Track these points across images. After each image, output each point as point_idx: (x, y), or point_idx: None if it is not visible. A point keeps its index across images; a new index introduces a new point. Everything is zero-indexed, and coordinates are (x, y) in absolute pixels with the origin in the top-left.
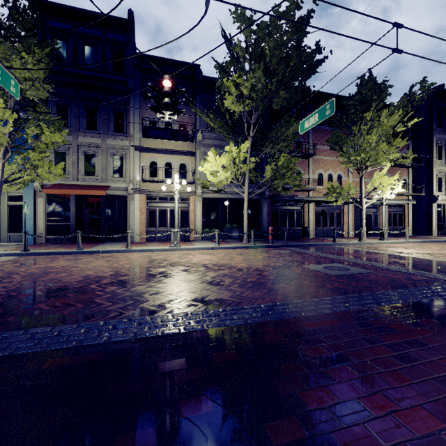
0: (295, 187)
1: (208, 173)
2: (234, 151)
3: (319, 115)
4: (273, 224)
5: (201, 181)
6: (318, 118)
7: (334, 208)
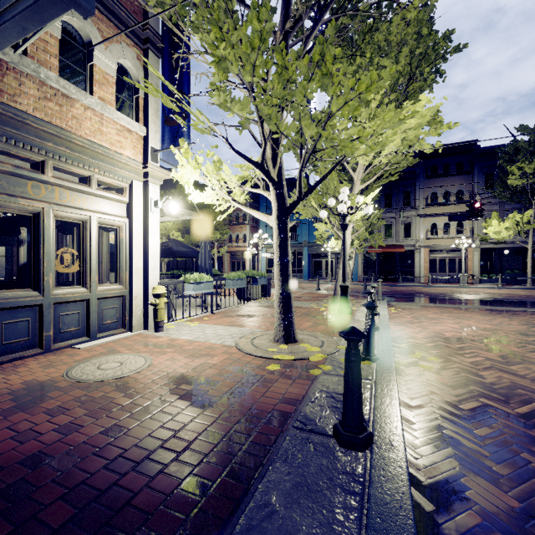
0: None
1: (490, 233)
2: (517, 217)
3: None
4: None
5: (481, 236)
6: None
7: None
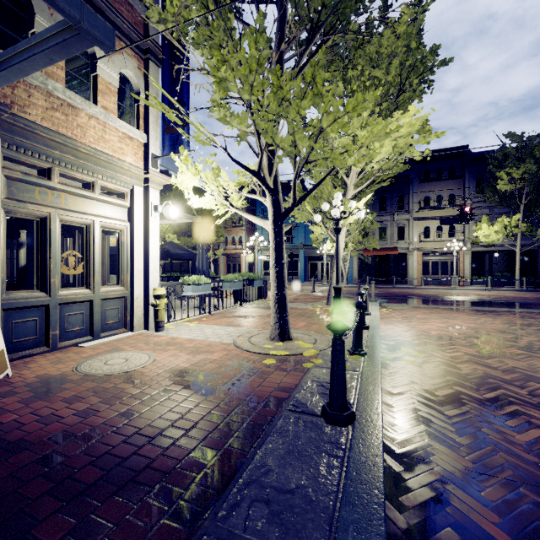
0: None
1: (480, 237)
2: (506, 221)
3: None
4: None
5: (472, 240)
6: None
7: None
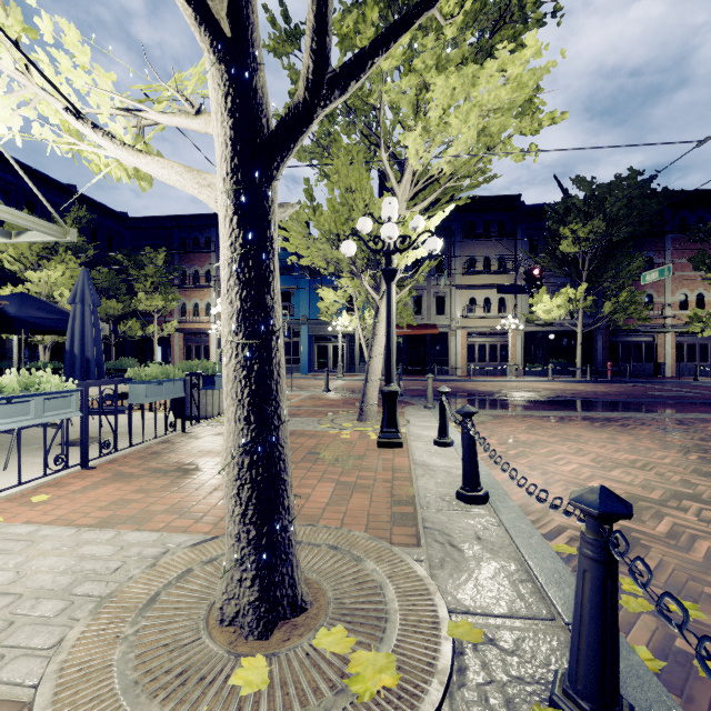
0: (640, 320)
1: (540, 312)
2: (570, 293)
3: (659, 273)
4: (611, 358)
5: (527, 316)
6: (657, 275)
7: (707, 338)
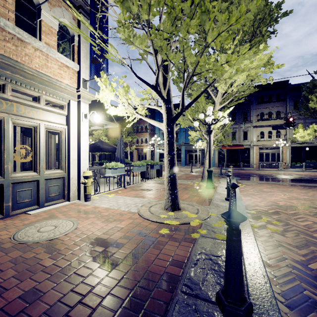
0: None
1: (298, 137)
2: (315, 127)
3: None
4: None
5: (291, 139)
6: None
7: None
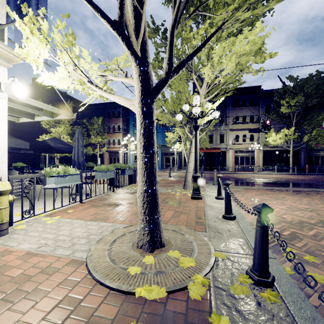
0: (323, 144)
1: (270, 141)
2: (286, 131)
3: None
4: (308, 163)
5: (264, 143)
6: None
7: None
